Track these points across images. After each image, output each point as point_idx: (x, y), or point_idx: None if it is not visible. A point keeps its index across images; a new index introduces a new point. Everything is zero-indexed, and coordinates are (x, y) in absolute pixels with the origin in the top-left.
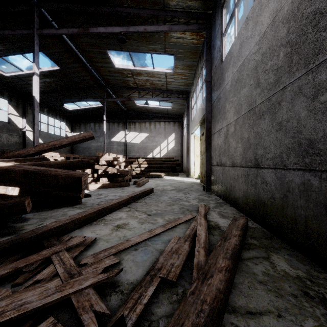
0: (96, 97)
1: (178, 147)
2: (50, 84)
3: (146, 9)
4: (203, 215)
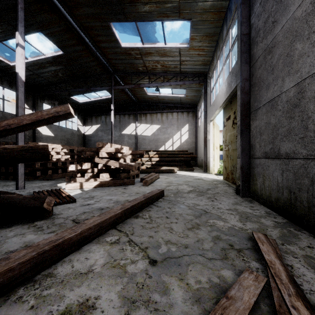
0: None
1: (192, 140)
2: (57, 73)
3: None
4: (292, 288)
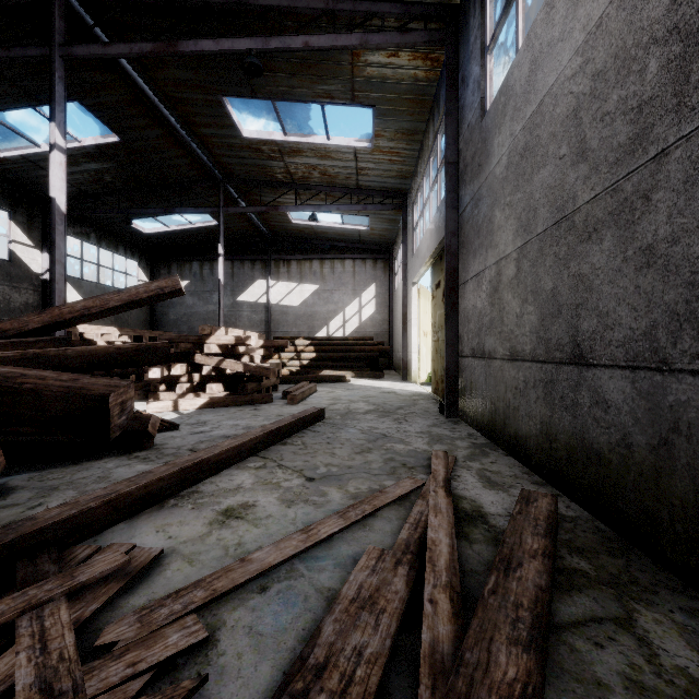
0: (203, 206)
1: (382, 315)
2: (101, 175)
3: None
4: (442, 483)
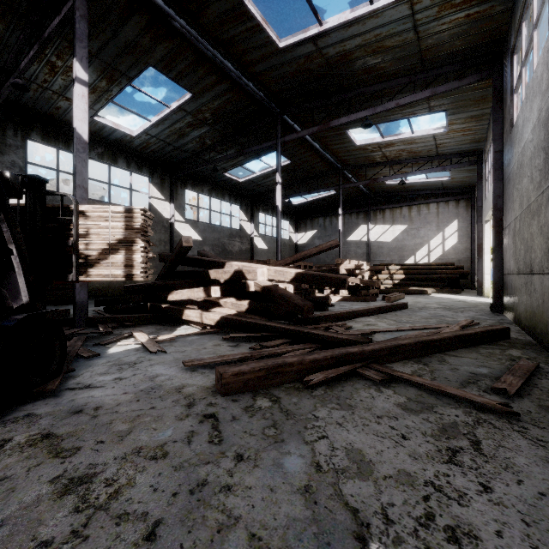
0: (328, 184)
1: (464, 245)
2: None
3: (398, 78)
4: (460, 325)
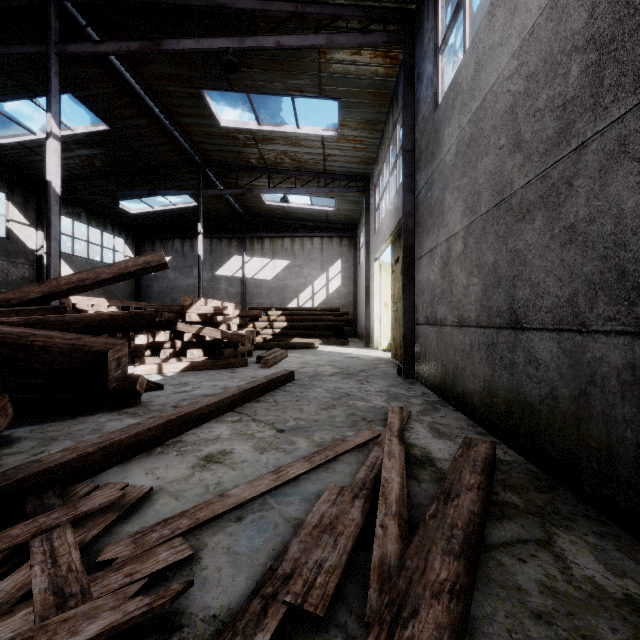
0: (184, 188)
1: (348, 288)
2: (91, 160)
3: (280, 1)
4: (397, 433)
